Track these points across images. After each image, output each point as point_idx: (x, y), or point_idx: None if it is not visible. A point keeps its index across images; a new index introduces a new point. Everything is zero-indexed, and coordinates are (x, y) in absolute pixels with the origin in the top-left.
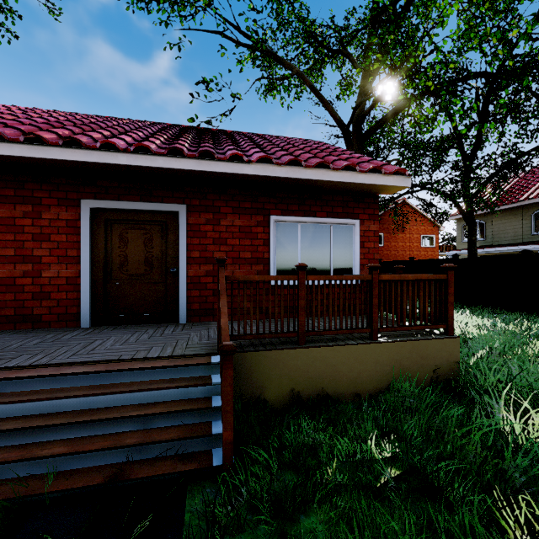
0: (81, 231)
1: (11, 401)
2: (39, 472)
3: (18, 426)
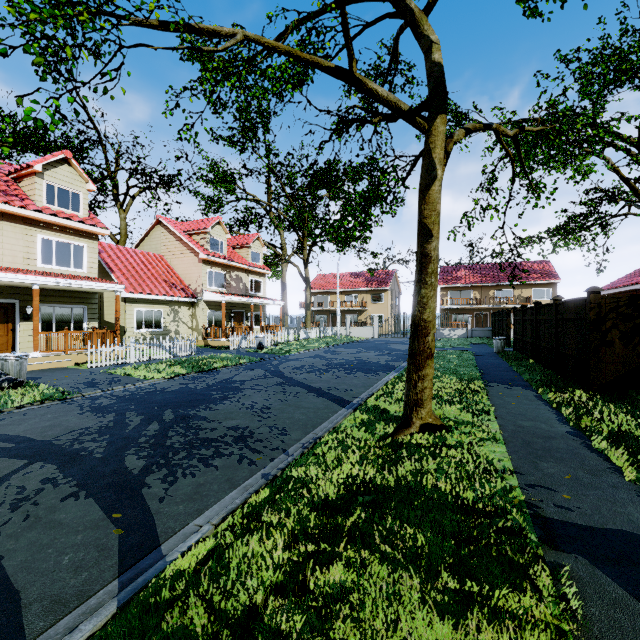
0: None
1: None
2: None
3: None
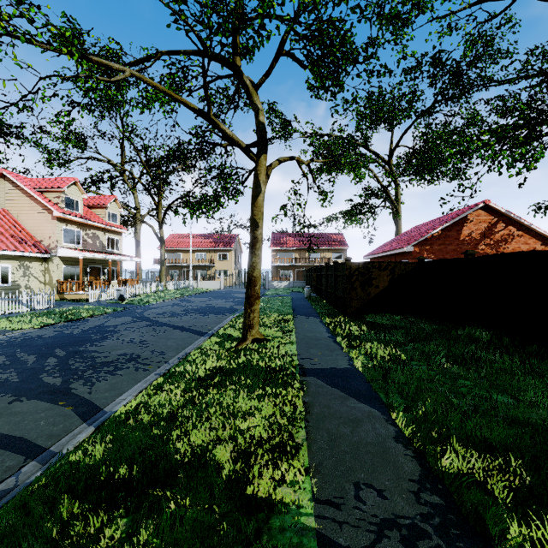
0: None
1: None
2: None
3: None
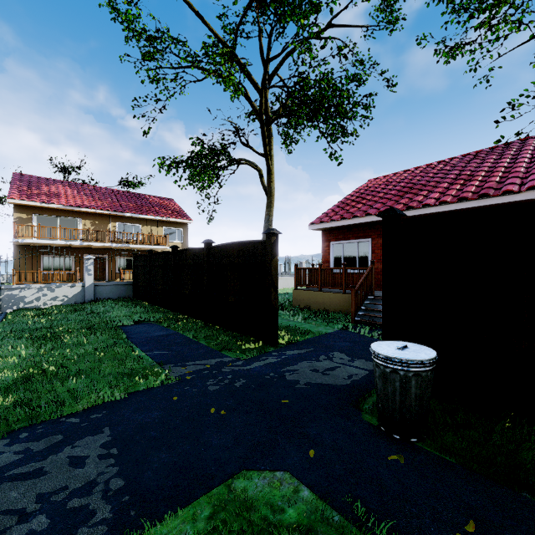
0: None
1: None
2: None
3: None
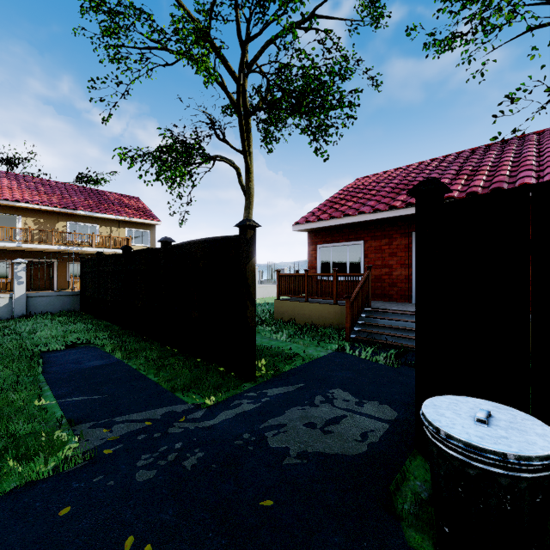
0: (412, 249)
1: (396, 320)
2: (409, 343)
3: (401, 328)
